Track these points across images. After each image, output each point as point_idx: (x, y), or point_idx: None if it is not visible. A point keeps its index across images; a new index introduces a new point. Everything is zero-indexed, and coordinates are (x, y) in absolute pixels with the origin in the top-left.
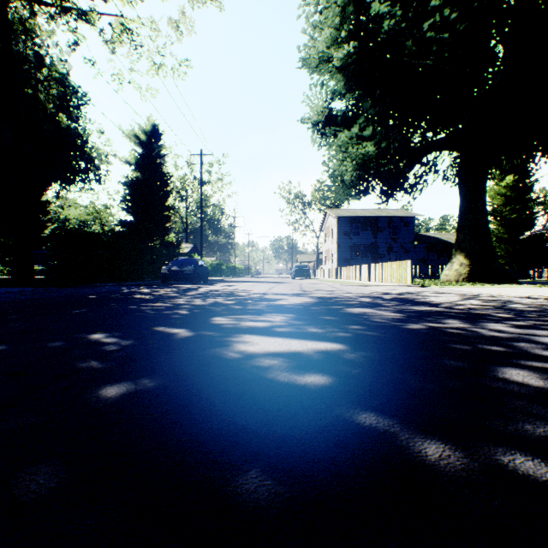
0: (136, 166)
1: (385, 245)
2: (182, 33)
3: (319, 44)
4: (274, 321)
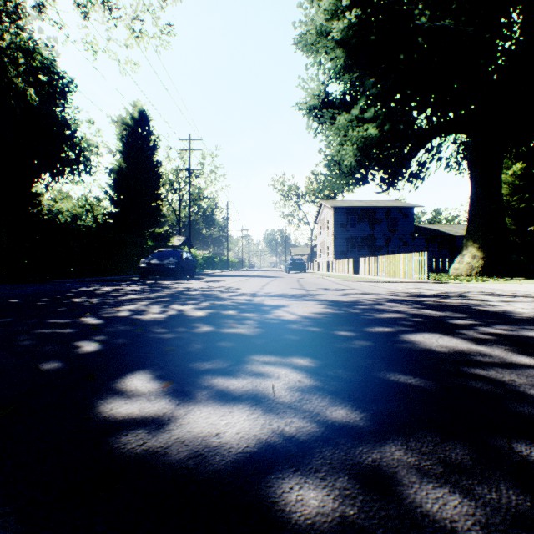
0: (123, 154)
1: (383, 237)
2: None
3: (317, 17)
4: (271, 401)
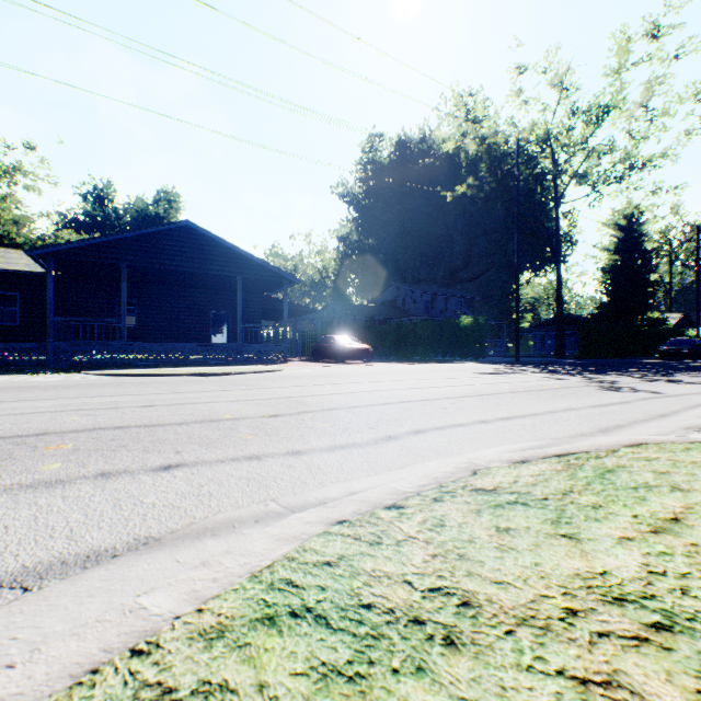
0: (614, 251)
1: None
2: (676, 154)
3: None
4: None
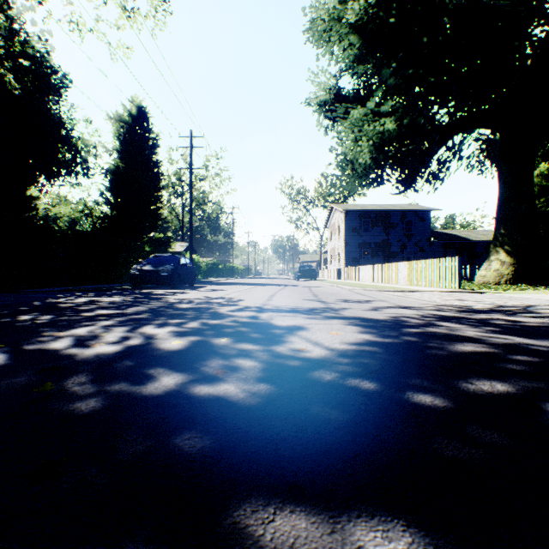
0: (120, 153)
1: (398, 242)
2: None
3: (330, 0)
4: None
